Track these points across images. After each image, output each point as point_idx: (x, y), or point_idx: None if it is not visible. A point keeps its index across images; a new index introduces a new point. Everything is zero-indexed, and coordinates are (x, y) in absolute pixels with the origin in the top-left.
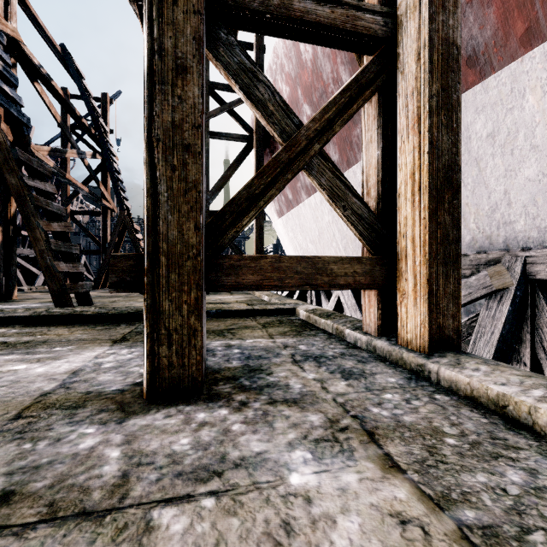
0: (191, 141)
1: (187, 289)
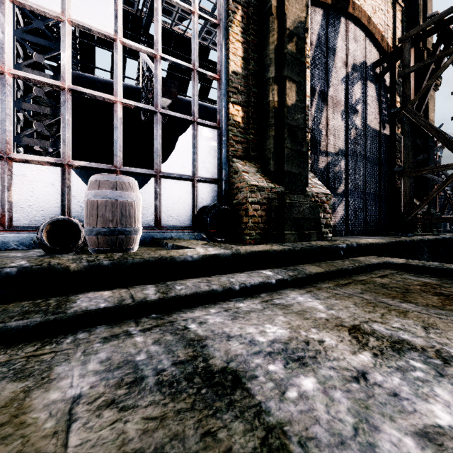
0: None
1: None
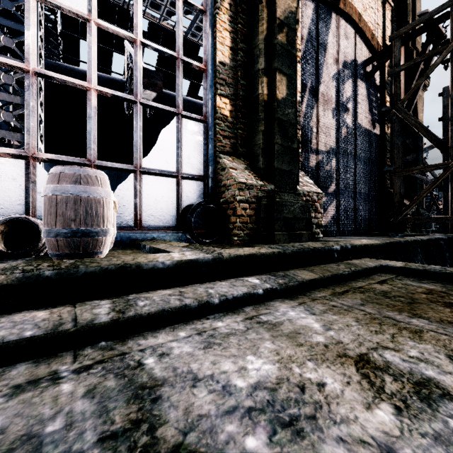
0: (448, 209)
1: (447, 223)
